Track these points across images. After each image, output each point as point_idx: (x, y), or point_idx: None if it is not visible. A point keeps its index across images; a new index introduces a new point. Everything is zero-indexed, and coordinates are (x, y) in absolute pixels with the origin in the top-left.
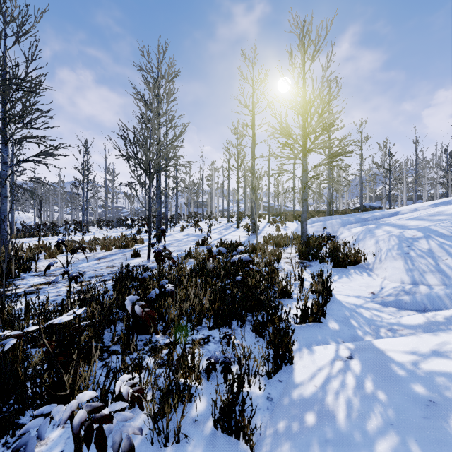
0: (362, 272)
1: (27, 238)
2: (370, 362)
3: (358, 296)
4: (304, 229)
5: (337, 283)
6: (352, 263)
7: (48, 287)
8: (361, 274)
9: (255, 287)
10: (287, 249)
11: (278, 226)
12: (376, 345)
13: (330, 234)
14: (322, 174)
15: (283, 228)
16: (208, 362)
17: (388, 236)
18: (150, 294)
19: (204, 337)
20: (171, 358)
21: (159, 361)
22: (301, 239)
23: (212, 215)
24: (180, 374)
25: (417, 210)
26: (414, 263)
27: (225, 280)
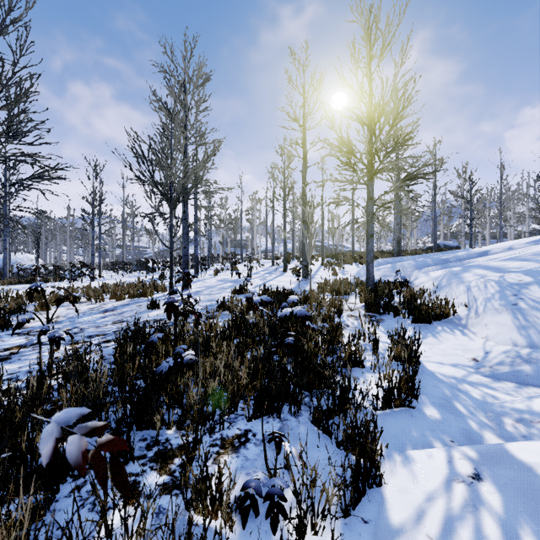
0: (453, 329)
1: (22, 284)
2: (515, 490)
3: (455, 364)
4: (370, 273)
5: (422, 345)
6: (437, 317)
7: (27, 350)
8: (452, 332)
9: (314, 353)
10: (348, 298)
11: (335, 269)
12: (514, 454)
13: (405, 278)
14: (393, 203)
15: (341, 272)
16: (245, 493)
17: (483, 281)
18: (160, 367)
19: (240, 434)
20: (185, 481)
21: (167, 479)
22: (367, 285)
23: (254, 257)
24: (198, 509)
25: (513, 249)
26: (528, 317)
27: (271, 341)
